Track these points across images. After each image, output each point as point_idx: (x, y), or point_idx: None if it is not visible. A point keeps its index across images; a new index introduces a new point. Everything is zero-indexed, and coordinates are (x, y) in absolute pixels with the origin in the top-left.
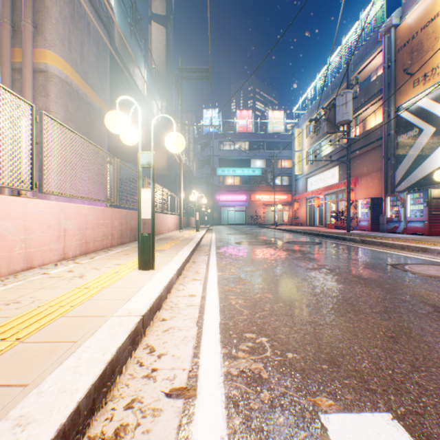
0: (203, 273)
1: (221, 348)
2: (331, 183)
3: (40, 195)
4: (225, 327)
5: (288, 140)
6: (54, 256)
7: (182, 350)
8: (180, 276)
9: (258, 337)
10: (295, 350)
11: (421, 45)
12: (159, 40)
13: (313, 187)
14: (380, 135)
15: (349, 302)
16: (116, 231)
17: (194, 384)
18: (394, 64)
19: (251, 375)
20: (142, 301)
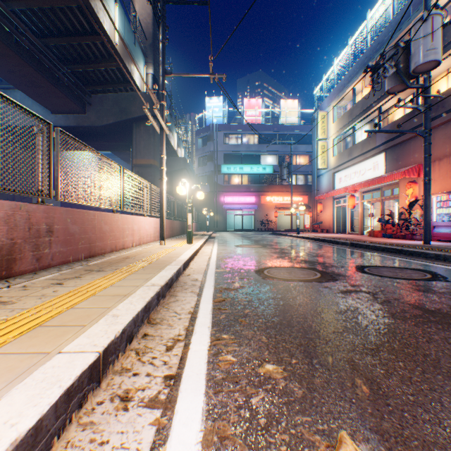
0: None
1: None
2: (373, 176)
3: None
4: None
5: (304, 133)
6: None
7: None
8: None
9: None
10: None
11: None
12: None
13: (344, 183)
14: None
15: None
16: None
17: None
18: None
19: None
20: None
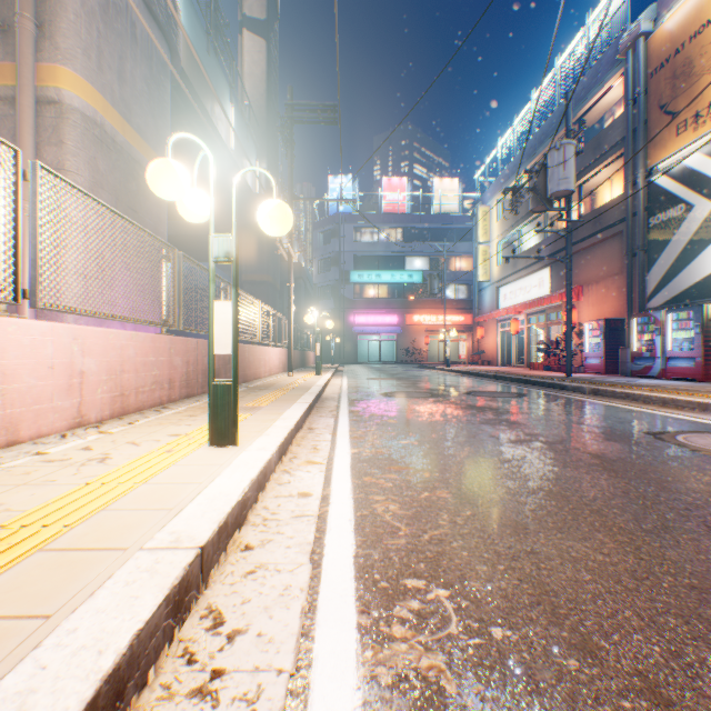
0: (325, 451)
1: (358, 616)
2: (538, 295)
3: (49, 314)
4: (366, 564)
5: (466, 226)
6: (61, 421)
7: (279, 622)
8: (285, 455)
9: (431, 589)
10: (507, 621)
11: (689, 65)
12: (256, 61)
13: (509, 302)
14: (620, 216)
15: (594, 508)
16: (178, 375)
17: None
18: (645, 97)
19: (421, 687)
20: (206, 513)
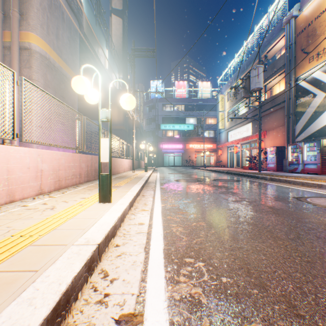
0: (150, 205)
1: (165, 273)
2: (246, 135)
3: (25, 144)
4: (168, 252)
5: (213, 103)
6: (32, 192)
7: (131, 275)
8: (132, 207)
9: (196, 262)
10: (228, 275)
11: (315, 31)
12: (117, 28)
13: (233, 138)
14: (283, 99)
15: (268, 229)
16: (83, 171)
17: (141, 310)
18: (294, 45)
19: (191, 300)
20: (99, 230)
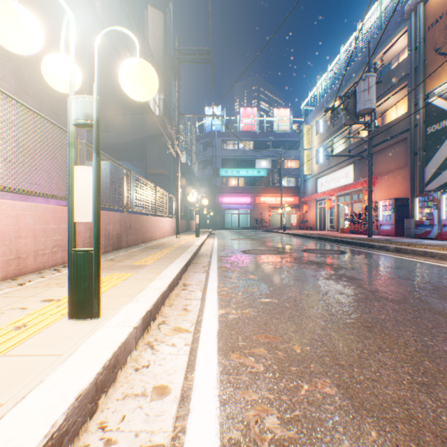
0: (194, 313)
1: None
2: (345, 183)
3: None
4: None
5: (295, 139)
6: None
7: None
8: (153, 321)
9: None
10: None
11: None
12: (157, 27)
13: (324, 188)
14: (405, 127)
15: None
16: (81, 239)
17: None
18: (424, 44)
19: None
20: None
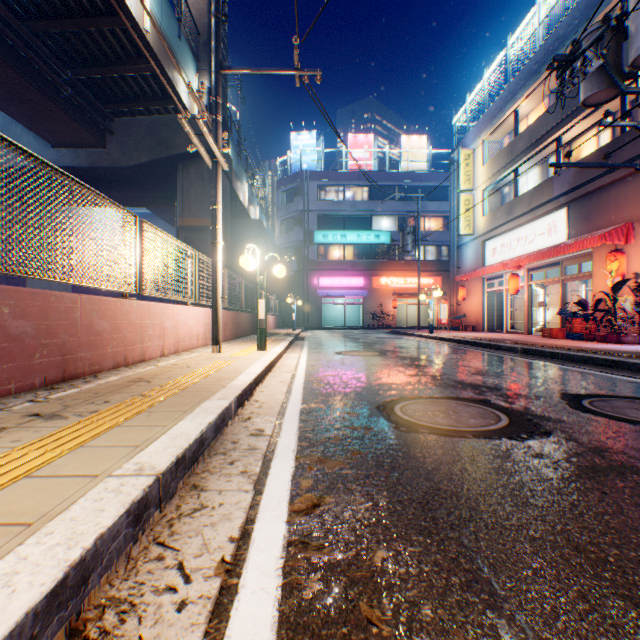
0: None
1: None
2: (548, 244)
3: None
4: None
5: (436, 184)
6: None
7: None
8: None
9: None
10: None
11: None
12: None
13: (500, 256)
14: None
15: None
16: None
17: None
18: None
19: None
20: None
